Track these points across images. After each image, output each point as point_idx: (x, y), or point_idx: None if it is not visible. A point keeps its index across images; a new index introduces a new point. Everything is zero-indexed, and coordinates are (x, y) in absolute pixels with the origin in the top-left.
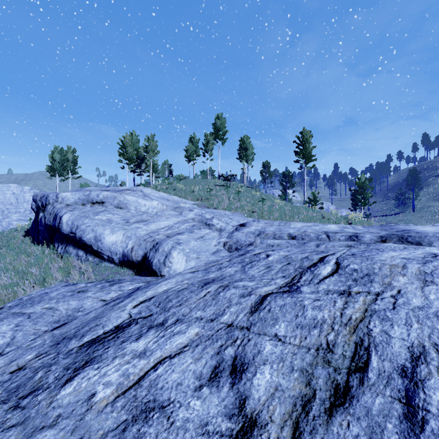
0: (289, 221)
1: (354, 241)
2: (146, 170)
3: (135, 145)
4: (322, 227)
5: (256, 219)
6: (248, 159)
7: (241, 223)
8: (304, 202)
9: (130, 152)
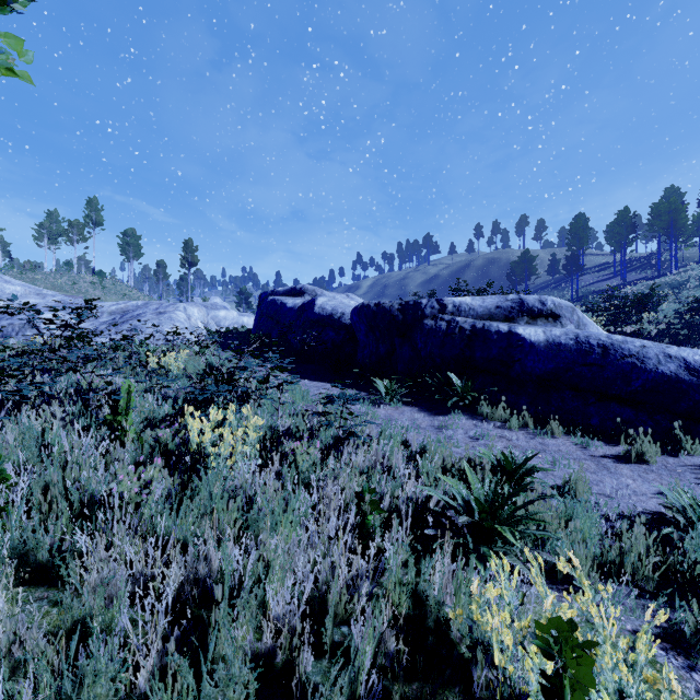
0: None
1: None
2: None
3: None
4: None
5: None
6: (132, 256)
7: None
8: None
9: None
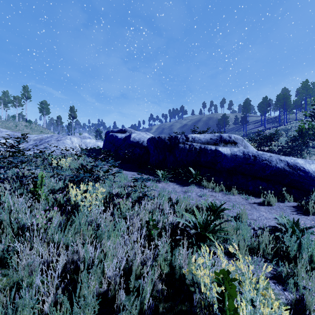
0: None
1: None
2: None
3: None
4: None
5: None
6: (45, 113)
7: None
8: None
9: None
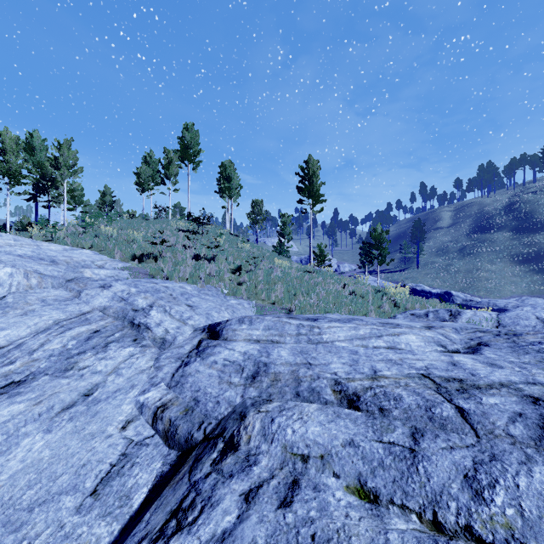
0: (314, 320)
1: None
2: (60, 199)
3: (38, 155)
4: (391, 341)
5: (244, 300)
6: (232, 194)
7: (214, 318)
8: (310, 258)
9: (13, 163)
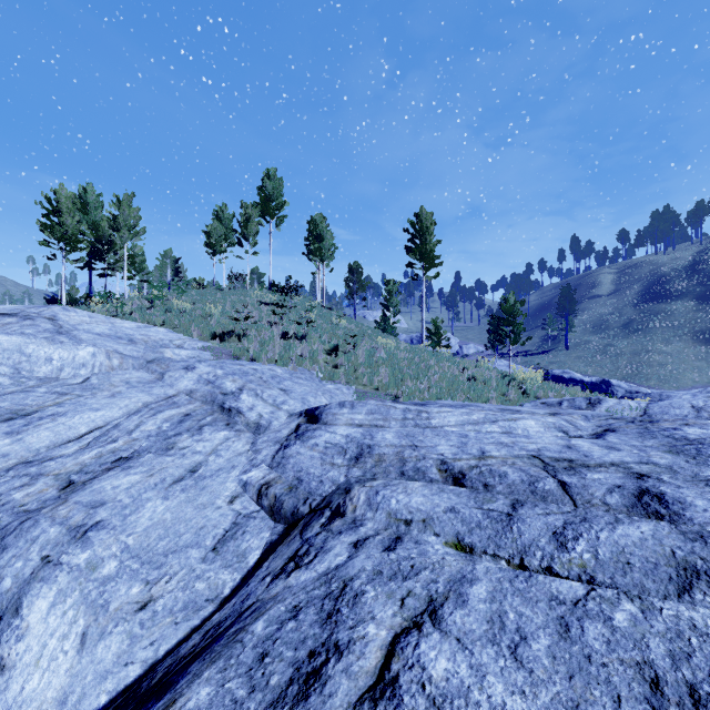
0: (423, 404)
1: (665, 521)
2: (118, 266)
3: (93, 214)
4: (507, 426)
5: (343, 385)
6: (324, 256)
7: (311, 404)
8: (423, 336)
9: (69, 225)
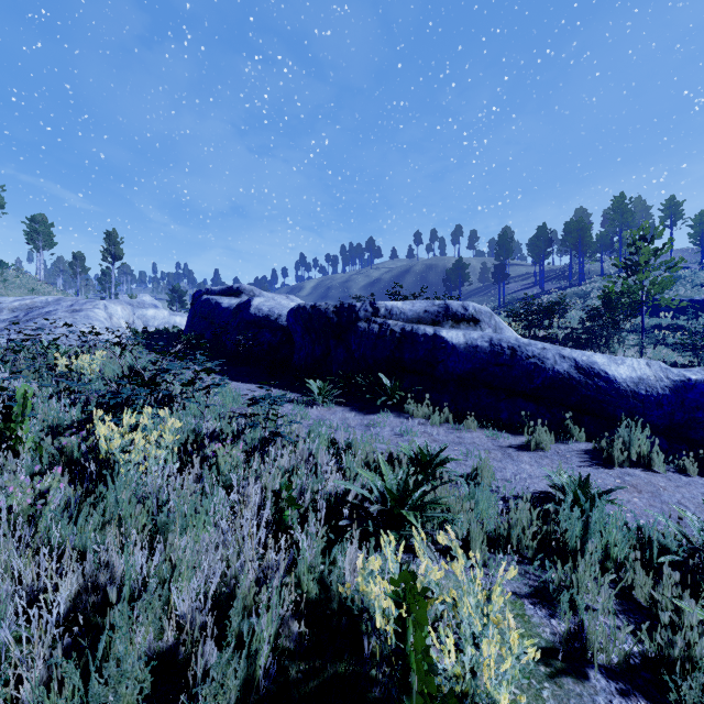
0: None
1: None
2: None
3: None
4: None
5: None
6: (42, 246)
7: None
8: None
9: None
